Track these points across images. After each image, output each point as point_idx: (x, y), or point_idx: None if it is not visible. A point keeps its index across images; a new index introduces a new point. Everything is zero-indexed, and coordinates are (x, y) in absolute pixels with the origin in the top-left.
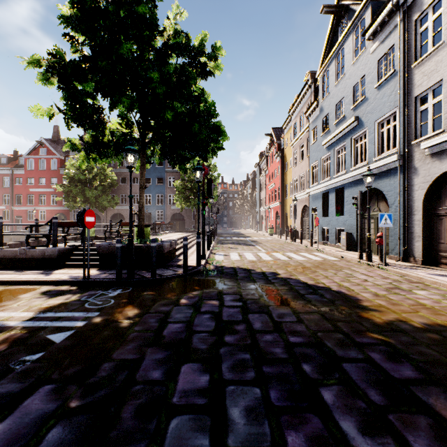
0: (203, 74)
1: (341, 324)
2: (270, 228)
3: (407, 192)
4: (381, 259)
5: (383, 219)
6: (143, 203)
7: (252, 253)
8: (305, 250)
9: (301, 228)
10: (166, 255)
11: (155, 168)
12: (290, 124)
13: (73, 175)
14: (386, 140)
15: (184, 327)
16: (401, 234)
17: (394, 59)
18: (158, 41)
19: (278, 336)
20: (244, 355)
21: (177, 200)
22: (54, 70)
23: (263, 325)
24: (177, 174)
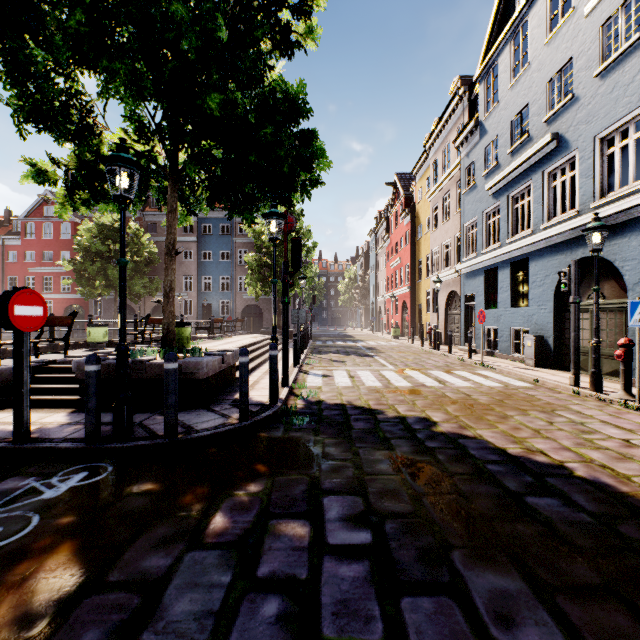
0: (285, 45)
1: None
2: (394, 328)
3: None
4: (628, 389)
5: (636, 312)
6: (172, 282)
7: (372, 372)
8: (461, 365)
9: (445, 327)
10: (213, 380)
11: (218, 236)
12: (425, 165)
13: (88, 245)
14: (619, 167)
15: None
16: None
17: None
18: None
19: None
20: None
21: (250, 284)
22: None
23: None
24: (252, 245)
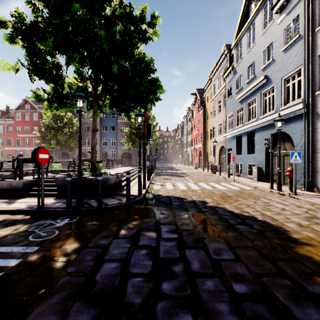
0: (144, 39)
1: (282, 263)
2: (195, 163)
3: (311, 134)
4: (291, 189)
5: (293, 156)
6: (95, 143)
7: (183, 183)
8: (224, 180)
9: (219, 163)
10: (113, 186)
11: (110, 119)
12: (210, 86)
13: (48, 124)
14: (291, 92)
15: (119, 268)
16: (305, 168)
17: (299, 26)
18: (107, 13)
19: (219, 282)
20: (185, 317)
21: (126, 142)
22: (18, 31)
23: (201, 264)
24: (126, 123)
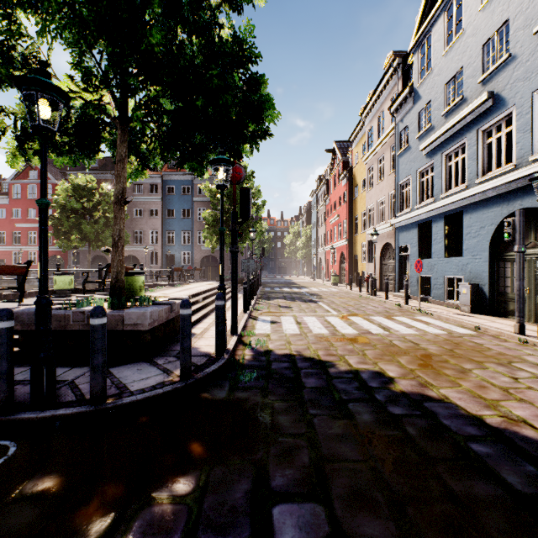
0: None
1: None
2: (334, 276)
3: None
4: None
5: None
6: (121, 231)
7: (317, 318)
8: (399, 311)
9: (380, 275)
10: (159, 330)
11: (180, 196)
12: (361, 132)
13: (64, 203)
14: None
15: None
16: None
17: None
18: None
19: None
20: None
21: (206, 237)
22: None
23: None
24: (209, 204)
